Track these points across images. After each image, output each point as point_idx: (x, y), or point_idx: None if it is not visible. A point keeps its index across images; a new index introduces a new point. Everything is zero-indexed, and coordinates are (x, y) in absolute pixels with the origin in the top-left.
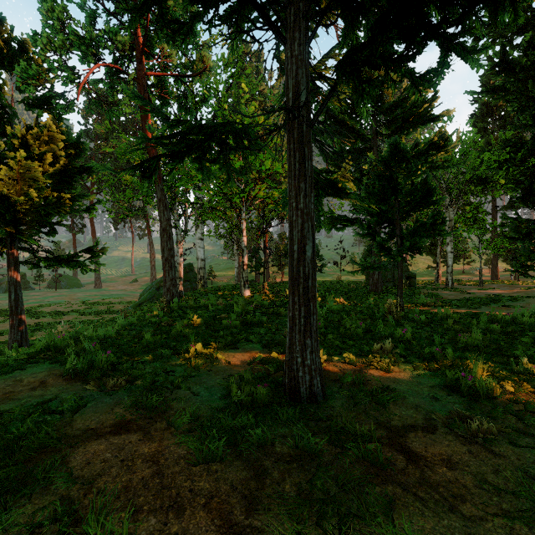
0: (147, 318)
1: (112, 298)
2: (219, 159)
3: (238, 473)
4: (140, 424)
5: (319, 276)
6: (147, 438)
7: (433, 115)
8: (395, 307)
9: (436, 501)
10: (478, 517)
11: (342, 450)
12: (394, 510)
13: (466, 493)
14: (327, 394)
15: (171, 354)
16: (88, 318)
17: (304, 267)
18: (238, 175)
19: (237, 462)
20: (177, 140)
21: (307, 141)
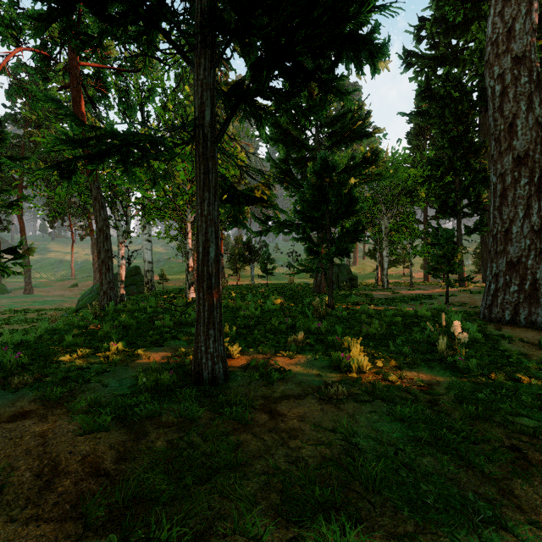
0: (76, 322)
1: (45, 305)
2: (142, 163)
3: (120, 437)
4: (40, 412)
5: (275, 279)
6: (42, 421)
7: (367, 132)
8: (327, 305)
9: (274, 441)
10: (299, 447)
11: (220, 415)
12: (238, 448)
13: (301, 434)
14: (230, 378)
15: (92, 353)
16: (13, 327)
17: (208, 267)
18: (163, 179)
19: (122, 430)
20: (95, 143)
21: (211, 156)
